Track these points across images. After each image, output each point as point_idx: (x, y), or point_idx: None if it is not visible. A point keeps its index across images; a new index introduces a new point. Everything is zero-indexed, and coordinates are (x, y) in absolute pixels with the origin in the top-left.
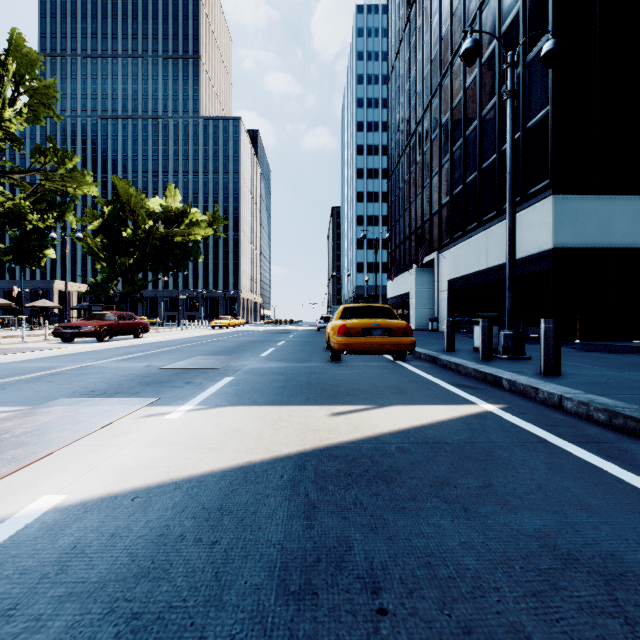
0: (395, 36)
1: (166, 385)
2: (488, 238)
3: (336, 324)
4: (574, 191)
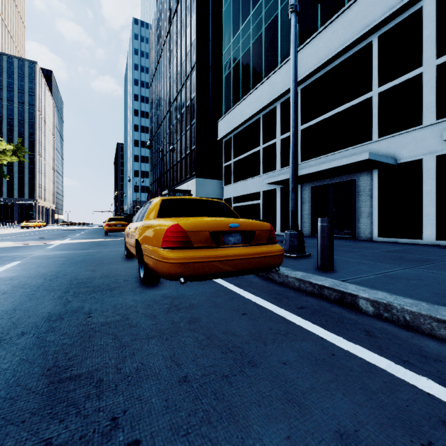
0: (153, 64)
1: (52, 239)
2: (183, 188)
3: (106, 223)
4: (203, 177)
